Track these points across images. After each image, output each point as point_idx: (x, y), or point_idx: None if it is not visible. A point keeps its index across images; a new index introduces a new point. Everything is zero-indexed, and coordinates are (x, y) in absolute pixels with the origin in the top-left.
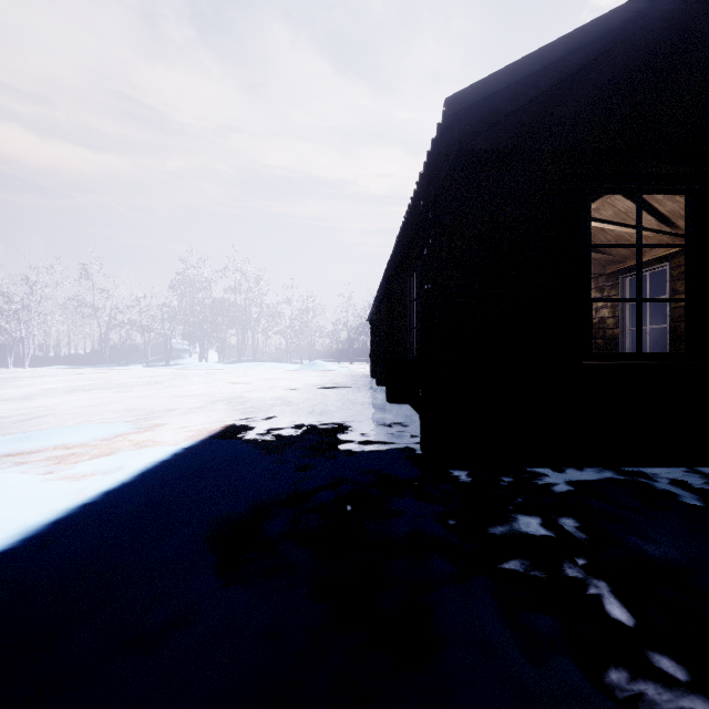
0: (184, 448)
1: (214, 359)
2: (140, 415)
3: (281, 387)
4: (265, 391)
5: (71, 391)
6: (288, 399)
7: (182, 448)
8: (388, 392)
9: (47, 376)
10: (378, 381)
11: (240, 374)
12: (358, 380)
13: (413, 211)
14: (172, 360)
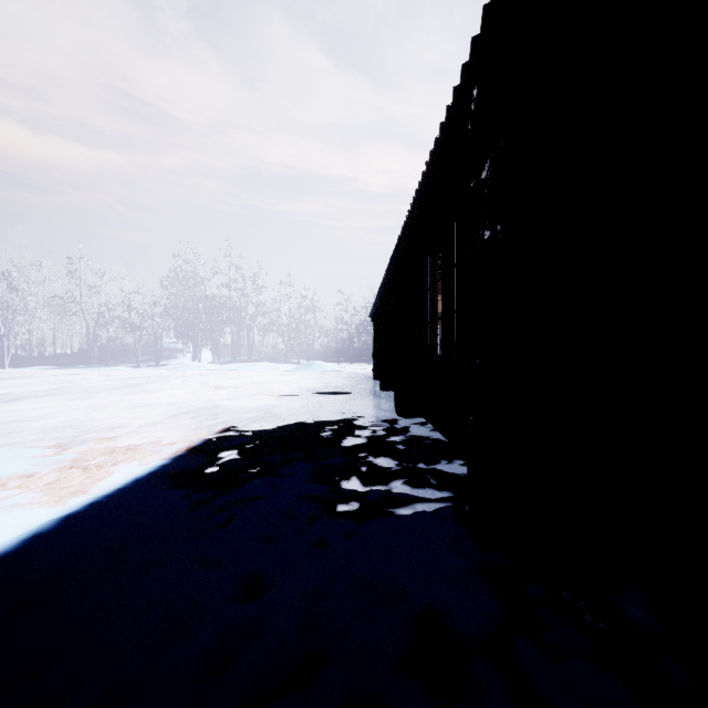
0: (59, 520)
1: (208, 359)
2: (67, 437)
3: (271, 392)
4: (249, 398)
5: (21, 398)
6: (274, 409)
7: (54, 520)
8: (398, 403)
9: (17, 377)
10: (382, 385)
11: (230, 376)
12: (359, 383)
13: (445, 140)
14: (164, 360)
